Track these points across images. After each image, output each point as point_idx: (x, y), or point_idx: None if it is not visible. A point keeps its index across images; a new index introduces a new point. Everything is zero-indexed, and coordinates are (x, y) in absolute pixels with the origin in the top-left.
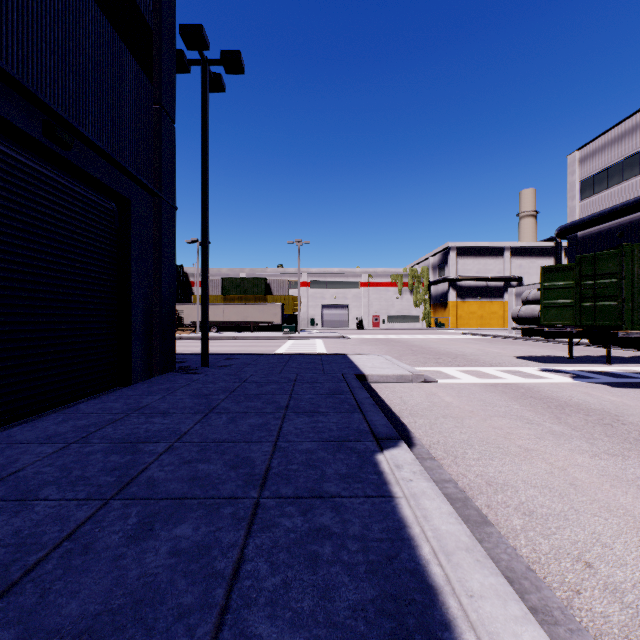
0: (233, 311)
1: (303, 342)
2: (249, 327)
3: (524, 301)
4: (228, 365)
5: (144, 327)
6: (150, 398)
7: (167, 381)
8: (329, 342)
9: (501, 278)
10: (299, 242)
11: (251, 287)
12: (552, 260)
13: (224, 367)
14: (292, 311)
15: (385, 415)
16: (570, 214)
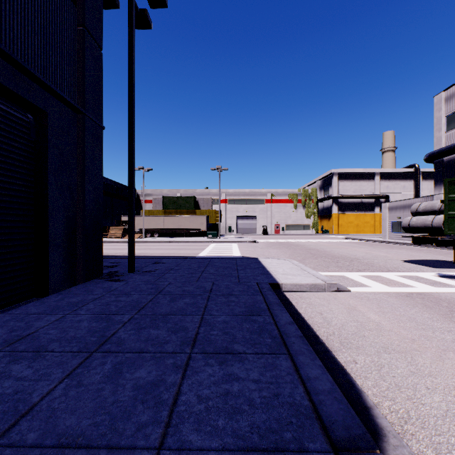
0: (170, 221)
1: (222, 245)
2: (182, 233)
3: (414, 212)
4: (152, 270)
5: (65, 237)
6: (46, 319)
7: (84, 291)
8: (242, 245)
9: (372, 196)
10: (219, 169)
11: (184, 203)
12: (412, 182)
13: (148, 273)
14: (214, 221)
15: (314, 349)
16: (437, 143)
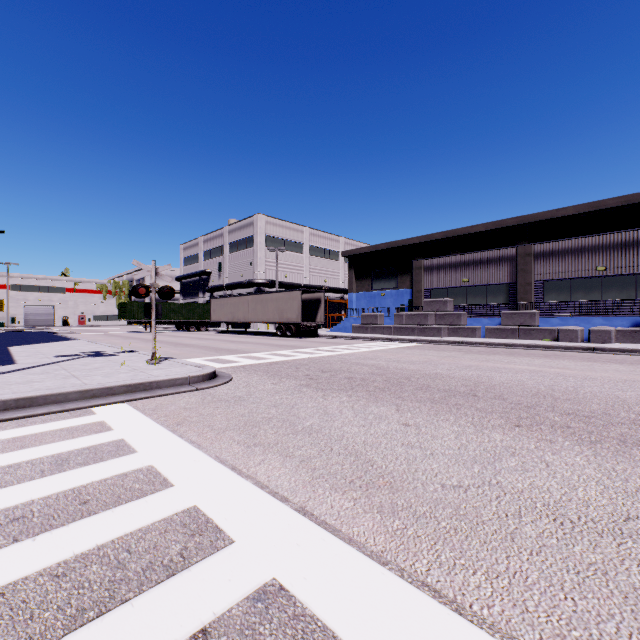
0: None
1: None
2: None
3: None
4: None
5: None
6: None
7: None
8: None
9: None
10: (8, 263)
11: None
12: None
13: None
14: None
15: None
16: (181, 271)
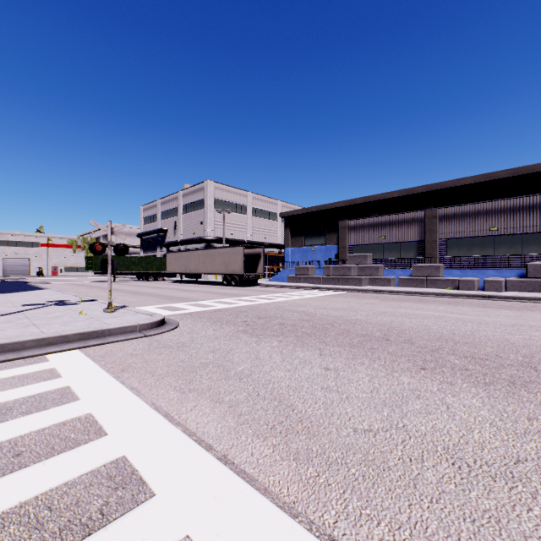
0: None
1: None
2: None
3: None
4: None
5: None
6: None
7: None
8: None
9: None
10: None
11: None
12: None
13: None
14: None
15: None
16: (141, 229)
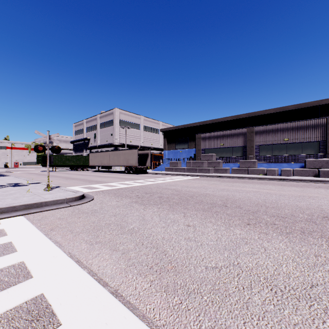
0: None
1: None
2: None
3: None
4: None
5: None
6: None
7: None
8: None
9: None
10: None
11: None
12: None
13: None
14: None
15: None
16: (73, 138)
